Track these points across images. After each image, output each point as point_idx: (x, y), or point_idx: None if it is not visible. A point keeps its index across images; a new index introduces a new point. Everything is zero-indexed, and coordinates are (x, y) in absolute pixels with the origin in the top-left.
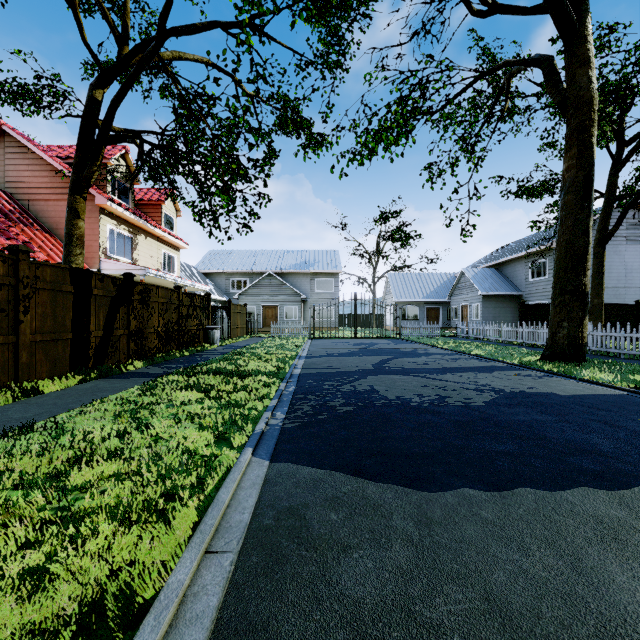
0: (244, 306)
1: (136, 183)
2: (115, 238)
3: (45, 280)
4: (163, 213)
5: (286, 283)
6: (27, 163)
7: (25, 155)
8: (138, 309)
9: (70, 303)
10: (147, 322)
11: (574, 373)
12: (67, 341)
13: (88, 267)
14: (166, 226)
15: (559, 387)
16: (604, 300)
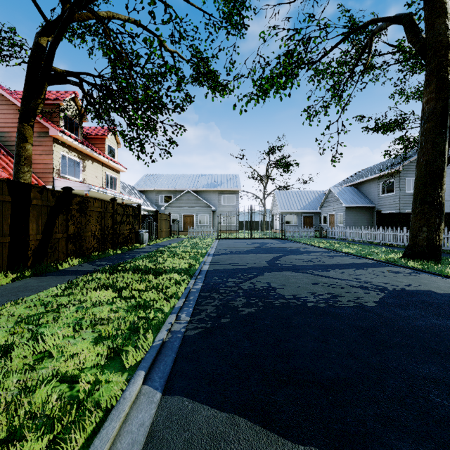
0: (168, 215)
1: (84, 120)
2: (67, 162)
3: None
4: (107, 144)
5: (200, 198)
6: None
7: None
8: (76, 216)
9: (8, 211)
10: (85, 227)
11: (438, 270)
12: (5, 244)
13: (44, 184)
14: (109, 154)
15: (433, 284)
16: None
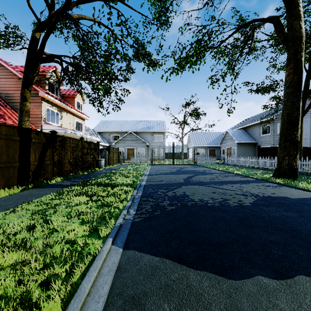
0: (117, 148)
1: (61, 85)
2: (50, 113)
3: (2, 133)
4: (76, 101)
5: (138, 137)
6: (4, 74)
7: (3, 70)
8: (59, 150)
9: (17, 146)
10: (64, 157)
11: (294, 184)
12: (16, 167)
13: (35, 128)
14: (77, 108)
15: (289, 193)
16: None
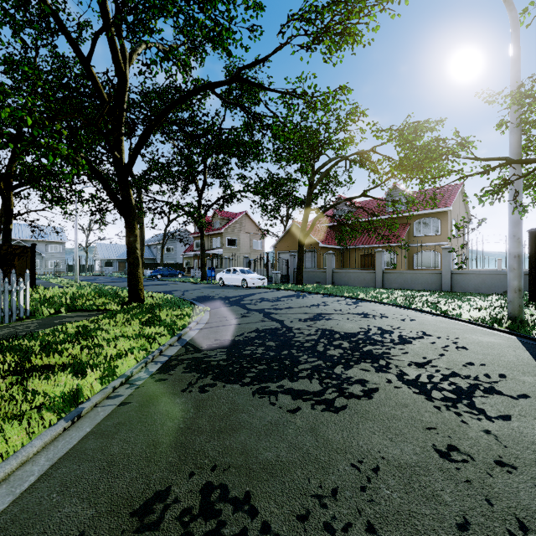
0: None
1: None
2: None
3: None
4: None
5: None
6: None
7: None
8: None
9: None
10: None
11: None
12: None
13: None
14: None
15: None
16: (179, 261)
